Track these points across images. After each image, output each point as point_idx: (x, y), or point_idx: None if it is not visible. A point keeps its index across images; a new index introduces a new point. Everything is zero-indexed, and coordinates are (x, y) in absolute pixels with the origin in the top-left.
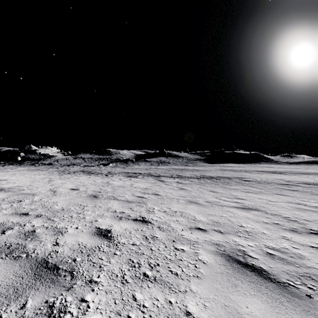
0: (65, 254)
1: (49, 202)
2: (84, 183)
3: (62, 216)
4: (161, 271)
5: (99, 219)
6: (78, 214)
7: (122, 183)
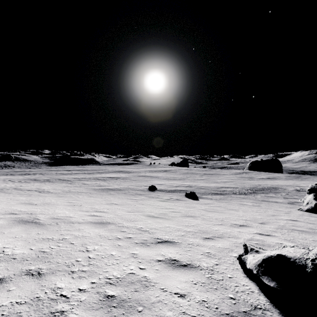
0: None
1: None
2: None
3: None
4: None
5: None
6: None
7: None
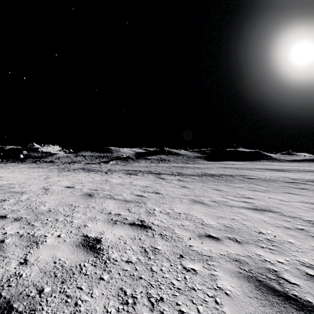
0: (31, 280)
1: (36, 202)
2: (82, 181)
3: (45, 219)
4: (167, 311)
5: (89, 224)
6: (65, 217)
7: (122, 180)
